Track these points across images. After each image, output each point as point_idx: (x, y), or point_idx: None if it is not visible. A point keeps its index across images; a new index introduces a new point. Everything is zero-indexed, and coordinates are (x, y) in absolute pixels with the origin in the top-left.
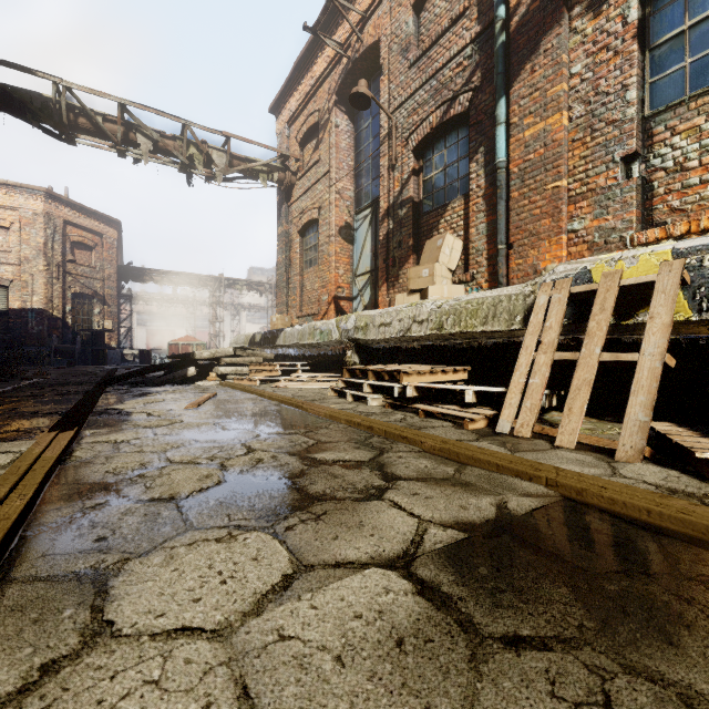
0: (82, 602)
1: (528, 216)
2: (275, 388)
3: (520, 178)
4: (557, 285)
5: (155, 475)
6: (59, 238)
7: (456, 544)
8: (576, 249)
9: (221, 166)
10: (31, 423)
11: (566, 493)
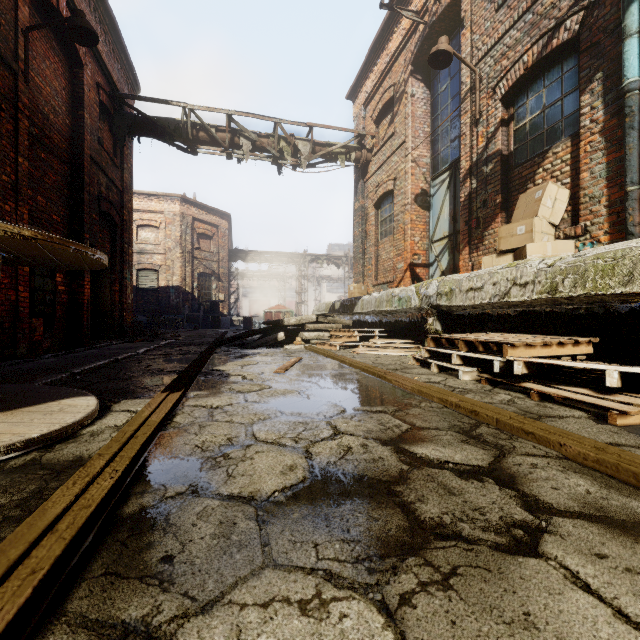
0: None
1: None
2: (354, 353)
3: None
4: None
5: (239, 458)
6: (189, 232)
7: None
8: None
9: (305, 154)
10: (155, 380)
11: None
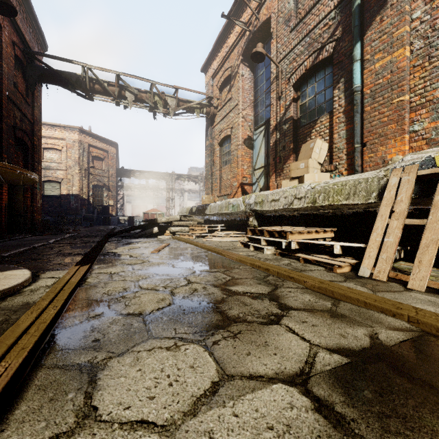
0: (80, 388)
1: (378, 123)
2: (204, 240)
3: (371, 97)
4: (406, 170)
5: (131, 297)
6: (86, 154)
7: (341, 367)
8: (416, 144)
9: (172, 106)
10: (67, 260)
11: (427, 329)
